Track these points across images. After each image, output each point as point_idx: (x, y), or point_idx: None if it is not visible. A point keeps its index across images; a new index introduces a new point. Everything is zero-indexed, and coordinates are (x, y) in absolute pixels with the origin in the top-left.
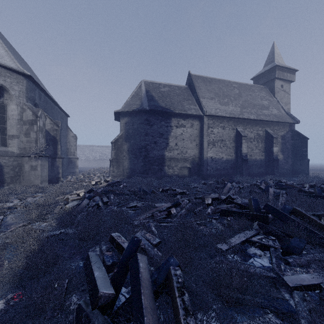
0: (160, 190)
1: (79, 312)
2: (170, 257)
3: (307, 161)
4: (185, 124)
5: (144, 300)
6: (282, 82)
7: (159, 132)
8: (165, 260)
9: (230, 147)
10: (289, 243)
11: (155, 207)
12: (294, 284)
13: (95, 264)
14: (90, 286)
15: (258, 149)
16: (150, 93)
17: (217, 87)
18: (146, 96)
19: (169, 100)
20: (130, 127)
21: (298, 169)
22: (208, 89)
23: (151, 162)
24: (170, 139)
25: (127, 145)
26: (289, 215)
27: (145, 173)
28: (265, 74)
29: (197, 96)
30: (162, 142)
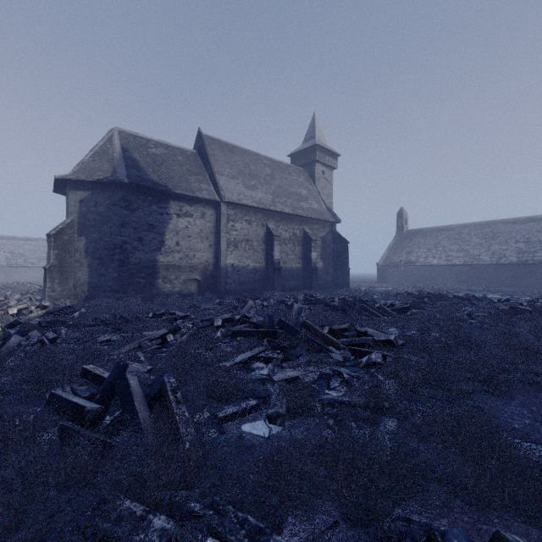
0: (151, 315)
1: (62, 430)
2: (165, 372)
3: (348, 270)
4: (192, 212)
5: (138, 404)
6: (324, 168)
7: (148, 222)
8: (158, 377)
9: (259, 250)
10: (290, 353)
11: (143, 336)
12: (279, 379)
13: (68, 396)
14: (69, 412)
15: (294, 254)
16: (130, 155)
17: (242, 161)
18: (123, 158)
19: (165, 172)
20: (91, 210)
21: (340, 281)
22: (229, 162)
23: (132, 273)
24: (167, 235)
25: (85, 241)
26: (297, 328)
27: (121, 292)
28: (304, 152)
29: (211, 170)
30: (153, 238)
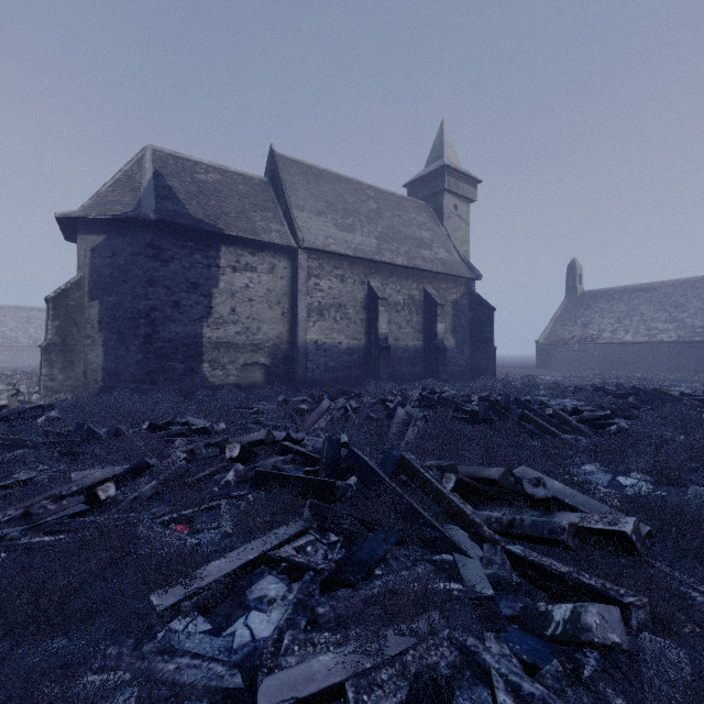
0: (145, 427)
1: None
2: None
3: (493, 350)
4: (256, 264)
5: None
6: (457, 200)
7: (188, 279)
8: None
9: (356, 320)
10: (355, 550)
11: (67, 482)
12: None
13: None
14: None
15: (411, 327)
16: (165, 181)
17: (334, 191)
18: (154, 186)
19: (216, 205)
20: (107, 262)
21: (480, 366)
22: (314, 192)
23: (164, 353)
24: (217, 299)
25: (98, 307)
26: (384, 476)
27: (148, 382)
28: (427, 179)
29: (286, 204)
30: (196, 303)
